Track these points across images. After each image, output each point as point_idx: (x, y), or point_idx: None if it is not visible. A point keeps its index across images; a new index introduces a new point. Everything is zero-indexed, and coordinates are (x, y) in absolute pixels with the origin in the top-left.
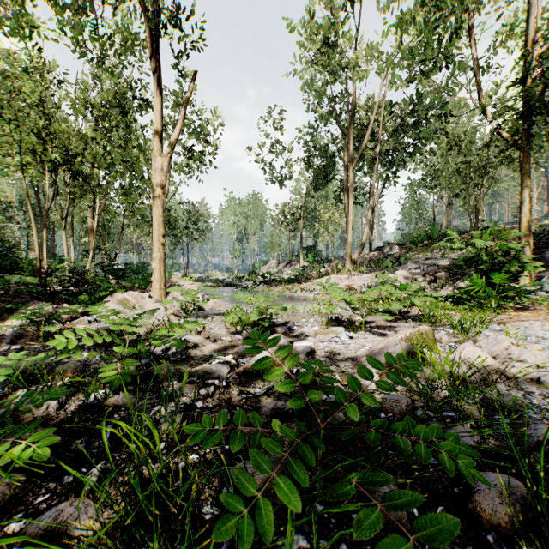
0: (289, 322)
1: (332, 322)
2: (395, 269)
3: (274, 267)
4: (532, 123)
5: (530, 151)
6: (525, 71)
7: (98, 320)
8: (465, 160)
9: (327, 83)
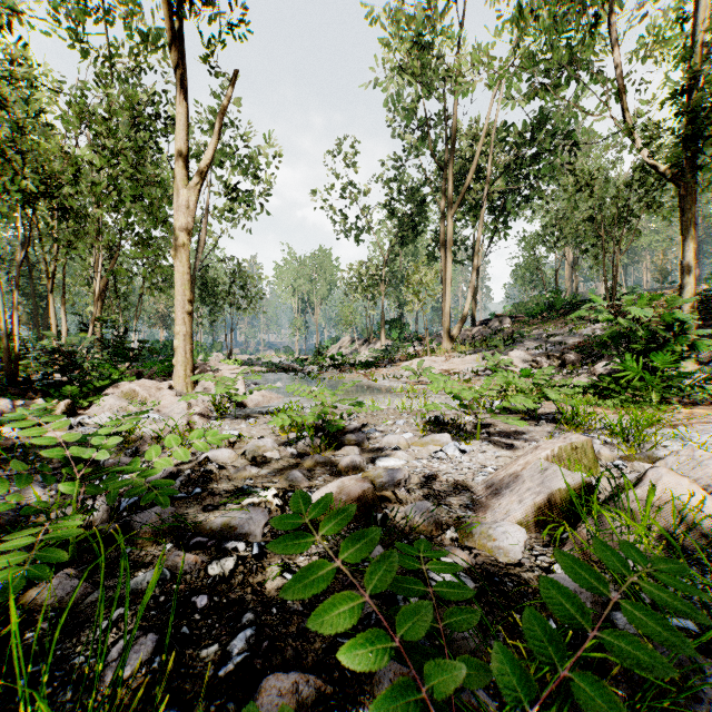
0: (368, 425)
1: (430, 424)
2: (509, 349)
3: (346, 346)
4: (697, 150)
5: (696, 187)
6: (689, 78)
7: (84, 423)
8: (600, 205)
9: (417, 100)
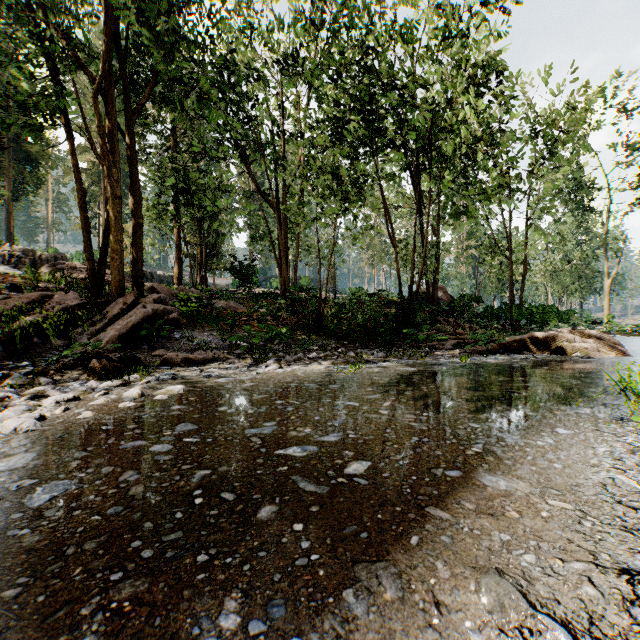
0: None
1: None
2: None
3: None
4: None
5: None
6: None
7: None
8: None
9: None
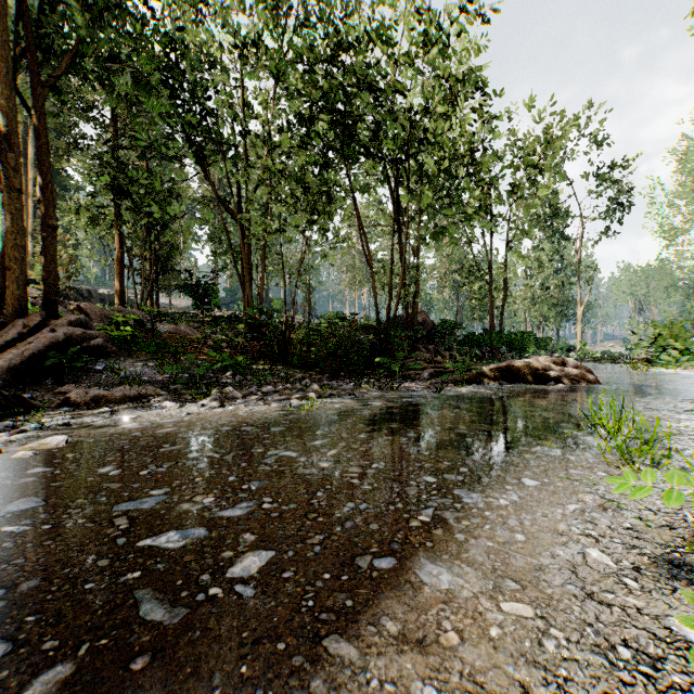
0: None
1: None
2: None
3: None
4: None
5: None
6: None
7: None
8: None
9: None
